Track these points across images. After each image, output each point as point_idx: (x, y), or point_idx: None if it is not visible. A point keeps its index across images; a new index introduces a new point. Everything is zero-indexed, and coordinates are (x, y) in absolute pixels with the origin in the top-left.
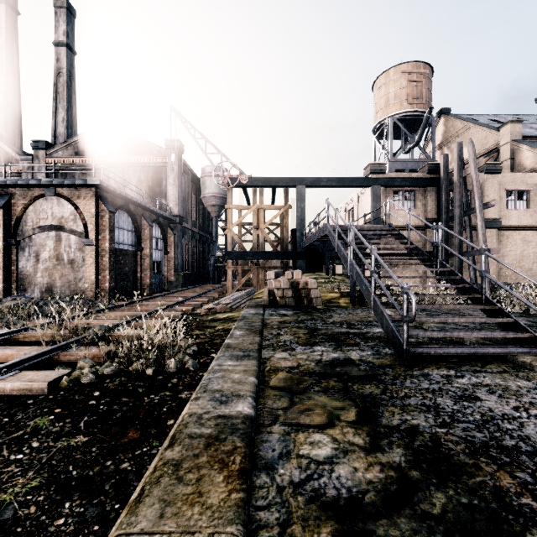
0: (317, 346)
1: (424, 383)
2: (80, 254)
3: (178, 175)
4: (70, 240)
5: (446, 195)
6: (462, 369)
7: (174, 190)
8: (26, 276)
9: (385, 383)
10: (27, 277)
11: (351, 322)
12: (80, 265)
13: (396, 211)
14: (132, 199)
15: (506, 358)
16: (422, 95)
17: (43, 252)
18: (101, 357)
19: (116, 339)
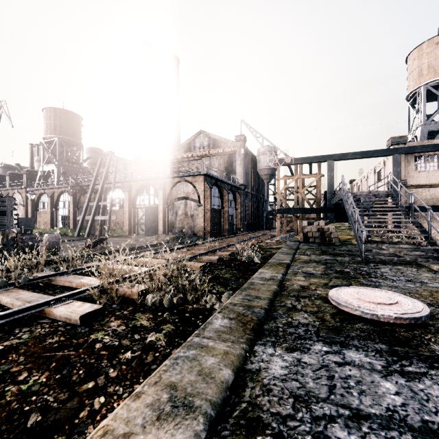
0: (323, 255)
1: (361, 265)
2: (196, 212)
3: (243, 158)
4: (191, 204)
5: None
6: (389, 265)
7: (241, 168)
8: (171, 223)
9: (344, 264)
10: (172, 224)
11: (351, 250)
12: (196, 218)
13: (417, 173)
14: (220, 179)
15: (422, 264)
16: None
17: (179, 211)
18: (227, 255)
19: (232, 249)
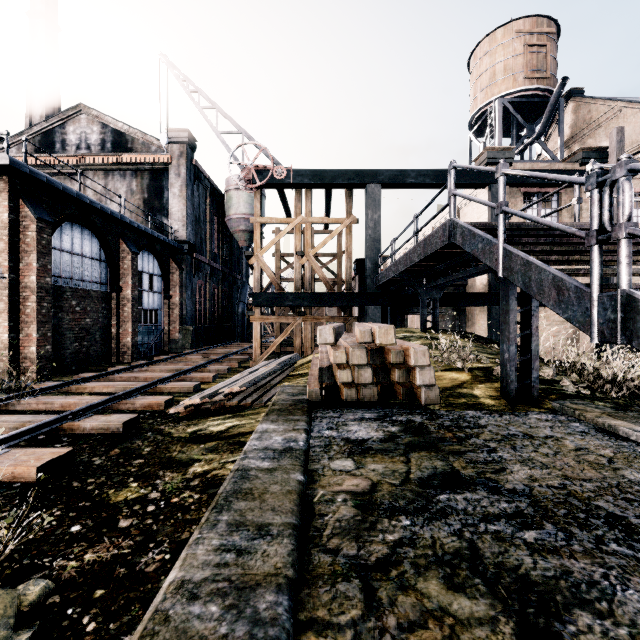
0: None
1: None
2: None
3: (186, 183)
4: None
5: None
6: None
7: (181, 205)
8: None
9: None
10: None
11: (604, 505)
12: None
13: None
14: (92, 204)
15: None
16: (546, 65)
17: None
18: None
19: None
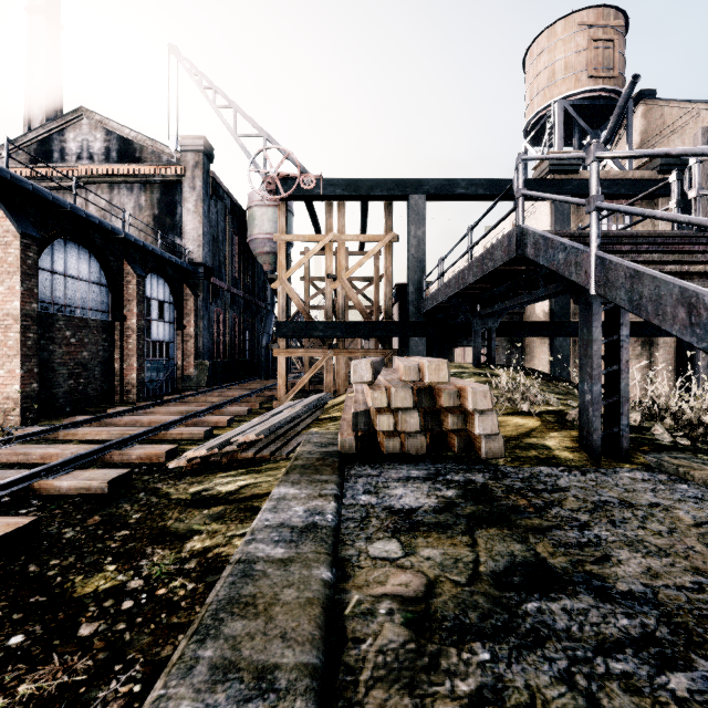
0: None
1: None
2: None
3: (202, 197)
4: None
5: (707, 207)
6: None
7: (196, 222)
8: None
9: None
10: None
11: None
12: None
13: None
14: (88, 218)
15: None
16: (613, 62)
17: None
18: None
19: None
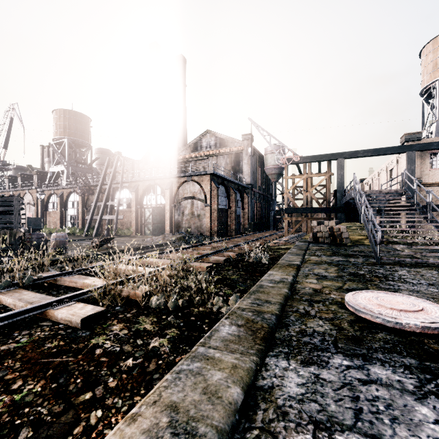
0: (334, 256)
1: (377, 267)
2: (202, 211)
3: (250, 157)
4: (198, 204)
5: None
6: (406, 267)
7: (248, 167)
8: (178, 223)
9: (358, 266)
10: (178, 224)
11: (364, 251)
12: (202, 217)
13: (433, 171)
14: (226, 178)
15: None
16: None
17: (185, 210)
18: (234, 256)
19: (239, 249)
